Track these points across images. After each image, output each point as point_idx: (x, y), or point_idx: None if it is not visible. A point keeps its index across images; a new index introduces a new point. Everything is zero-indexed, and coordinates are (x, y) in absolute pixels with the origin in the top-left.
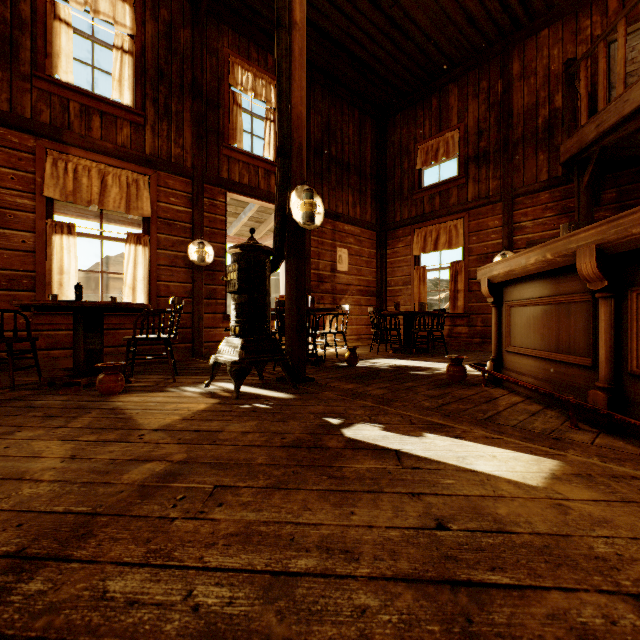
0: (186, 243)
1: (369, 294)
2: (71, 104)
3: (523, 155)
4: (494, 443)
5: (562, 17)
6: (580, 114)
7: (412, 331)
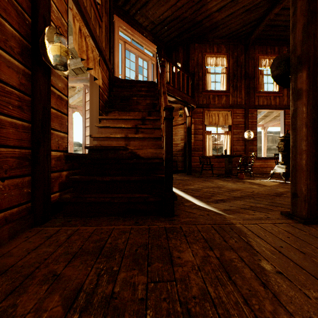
0: (242, 132)
1: None
2: (210, 96)
3: None
4: None
5: None
6: None
7: None
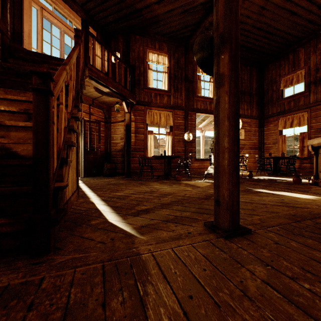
0: (182, 133)
1: (254, 148)
2: (152, 94)
3: None
4: (303, 194)
5: None
6: None
7: (278, 165)
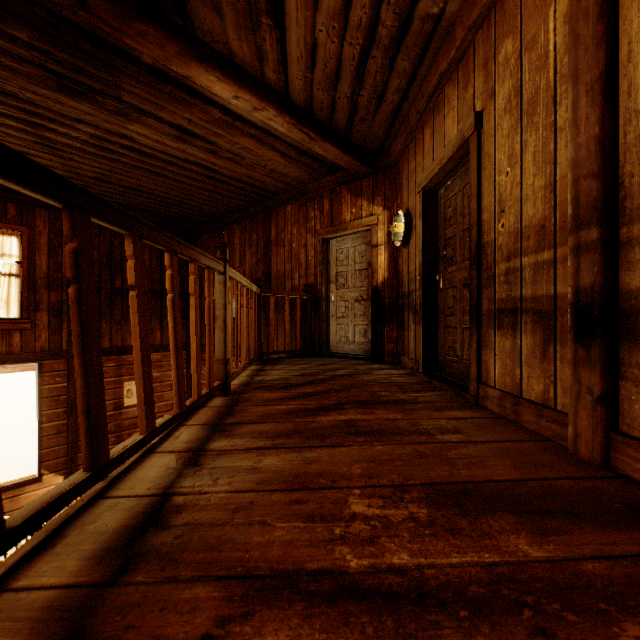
0: None
1: None
2: None
3: (277, 320)
4: None
5: (298, 200)
6: (296, 309)
7: None
